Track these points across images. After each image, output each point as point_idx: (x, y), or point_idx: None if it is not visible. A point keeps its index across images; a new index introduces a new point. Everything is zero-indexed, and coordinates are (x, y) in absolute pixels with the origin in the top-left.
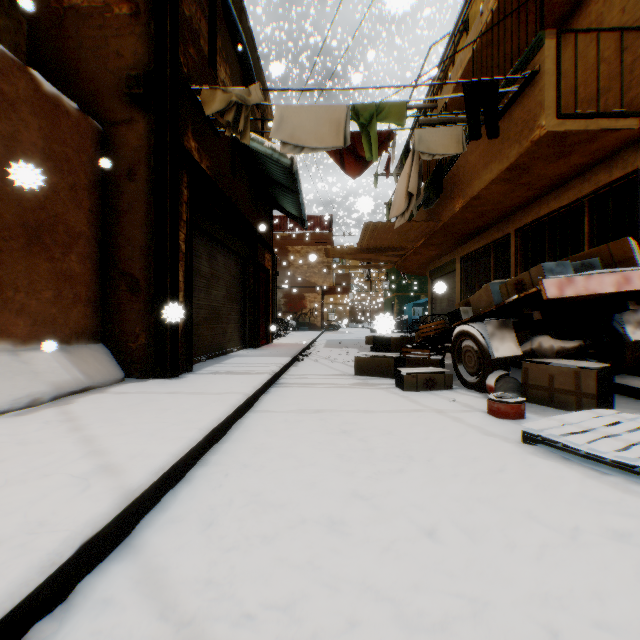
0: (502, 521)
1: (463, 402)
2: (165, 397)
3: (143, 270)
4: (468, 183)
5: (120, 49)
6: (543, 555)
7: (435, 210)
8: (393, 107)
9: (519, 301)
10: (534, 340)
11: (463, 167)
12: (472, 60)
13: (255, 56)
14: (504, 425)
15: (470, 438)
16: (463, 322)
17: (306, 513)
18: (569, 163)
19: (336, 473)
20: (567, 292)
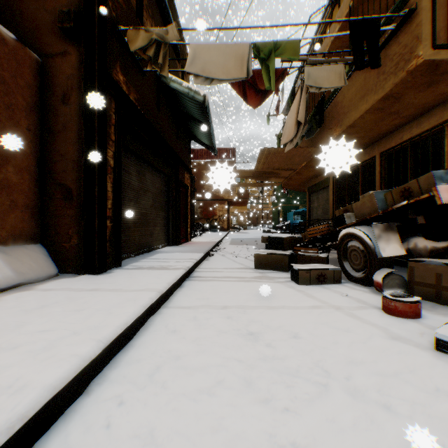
0: None
1: (355, 297)
2: (84, 295)
3: (75, 181)
4: (345, 114)
5: None
6: None
7: (315, 139)
8: (288, 44)
9: (405, 207)
10: (410, 241)
11: (340, 102)
12: (348, 15)
13: (176, 21)
14: (405, 325)
15: (379, 343)
16: (348, 225)
17: None
18: (435, 92)
19: (247, 400)
20: None
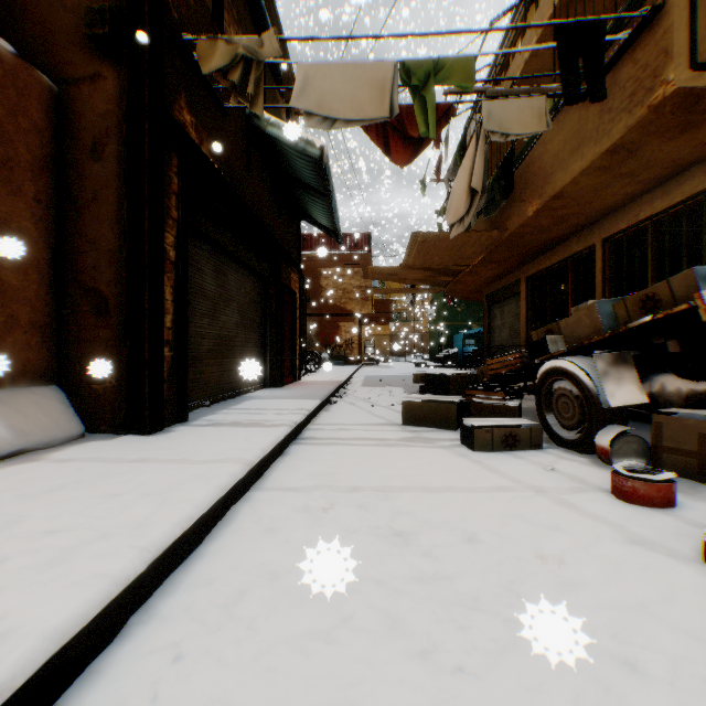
0: None
1: (565, 472)
2: (124, 469)
3: (113, 284)
4: (546, 178)
5: None
6: None
7: (499, 218)
8: (457, 64)
9: (648, 325)
10: (654, 381)
11: (539, 159)
12: (553, 19)
13: (278, 30)
14: (650, 519)
15: (610, 550)
16: (553, 356)
17: None
18: (694, 141)
19: (392, 653)
20: None
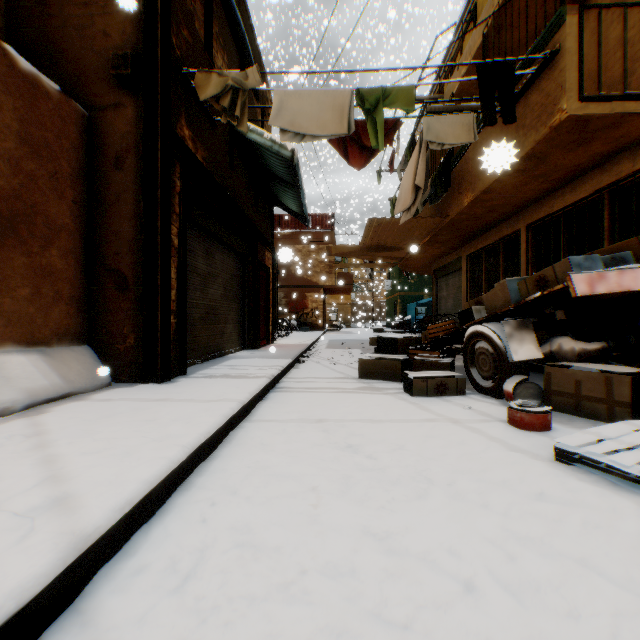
0: (555, 575)
1: (479, 410)
2: (151, 405)
3: (132, 266)
4: (478, 176)
5: (107, 28)
6: (619, 630)
7: (441, 206)
8: (401, 91)
9: (541, 299)
10: (553, 342)
11: (472, 159)
12: (482, 46)
13: (255, 46)
14: (529, 438)
15: (494, 454)
16: (476, 322)
17: (306, 561)
18: (589, 152)
19: (342, 501)
20: (598, 289)
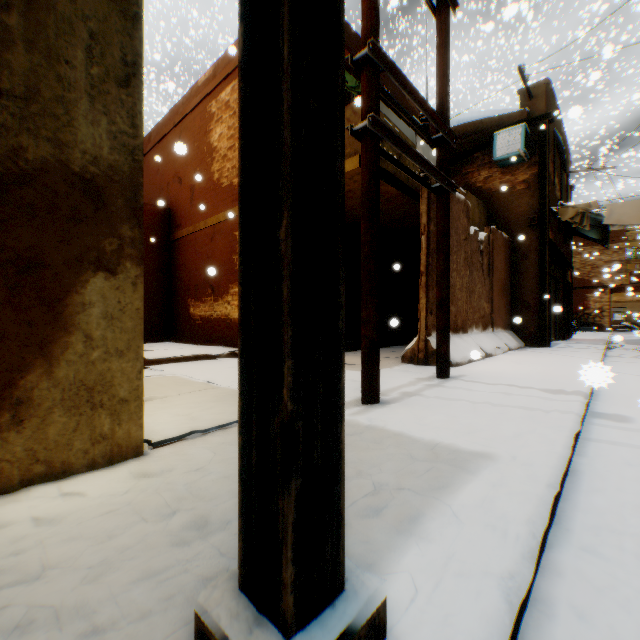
0: None
1: None
2: (562, 351)
3: (531, 299)
4: None
5: (518, 203)
6: None
7: None
8: None
9: None
10: None
11: None
12: None
13: (563, 138)
14: None
15: None
16: None
17: None
18: None
19: None
20: None
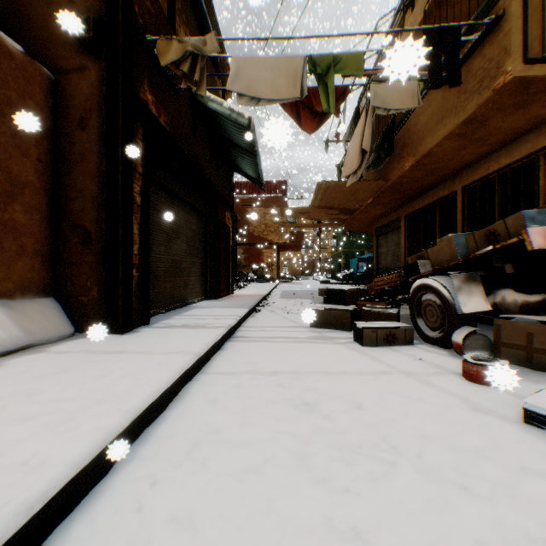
0: None
1: (430, 361)
2: (106, 358)
3: (95, 222)
4: (419, 141)
5: None
6: None
7: (383, 170)
8: (351, 58)
9: (490, 253)
10: (497, 294)
11: (413, 126)
12: (423, 21)
13: (216, 28)
14: (488, 394)
15: (457, 414)
16: (422, 275)
17: None
18: (528, 115)
19: (300, 480)
20: None
